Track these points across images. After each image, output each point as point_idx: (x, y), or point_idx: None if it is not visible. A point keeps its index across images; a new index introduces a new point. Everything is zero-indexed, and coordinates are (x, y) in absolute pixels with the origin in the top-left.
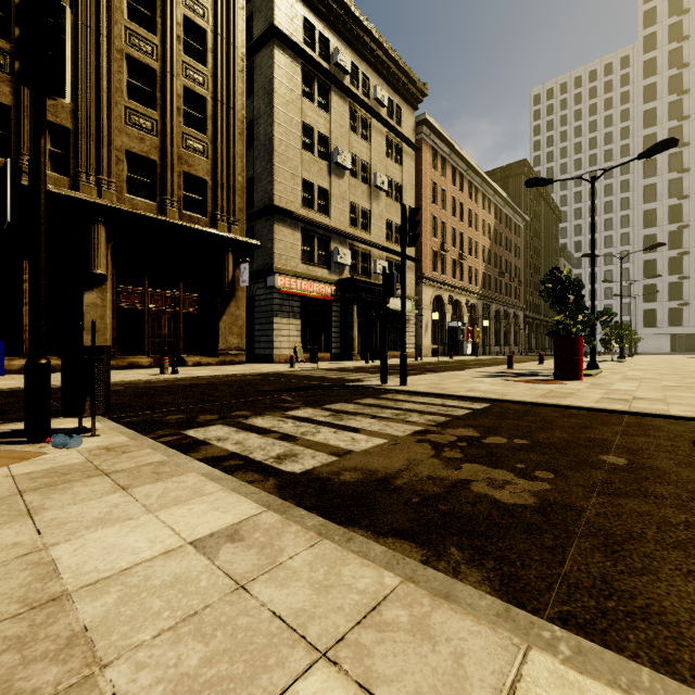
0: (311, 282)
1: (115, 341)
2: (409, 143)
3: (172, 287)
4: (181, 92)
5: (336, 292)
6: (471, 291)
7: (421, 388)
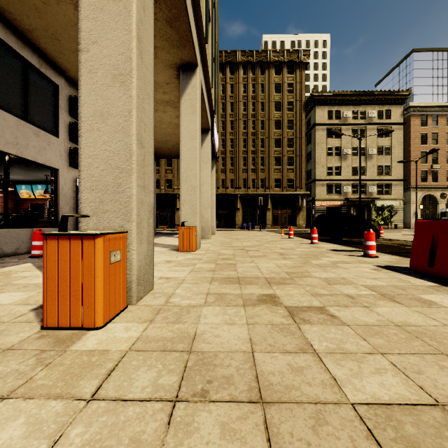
0: (330, 201)
1: (272, 222)
2: (396, 124)
3: (285, 208)
4: (287, 158)
5: (343, 203)
6: None
7: None
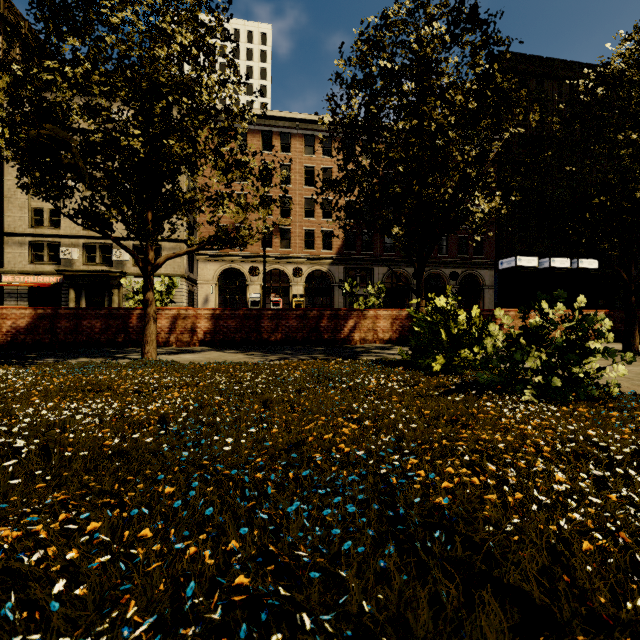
0: (36, 276)
1: None
2: None
3: None
4: None
5: (63, 280)
6: (308, 257)
7: None
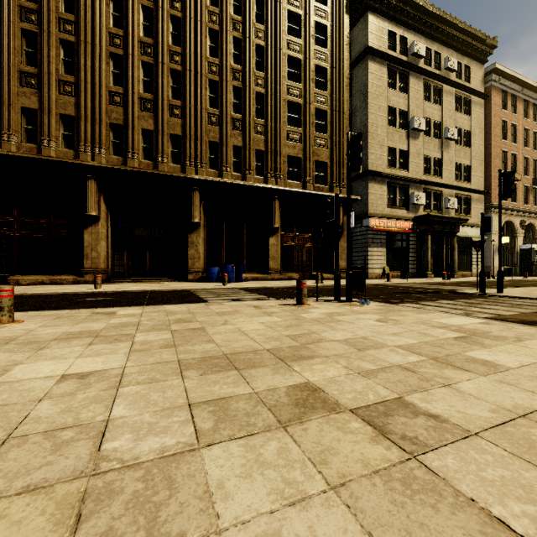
0: (393, 221)
1: (281, 264)
2: (478, 94)
3: (307, 231)
4: (314, 112)
5: (412, 226)
6: None
7: (517, 295)
